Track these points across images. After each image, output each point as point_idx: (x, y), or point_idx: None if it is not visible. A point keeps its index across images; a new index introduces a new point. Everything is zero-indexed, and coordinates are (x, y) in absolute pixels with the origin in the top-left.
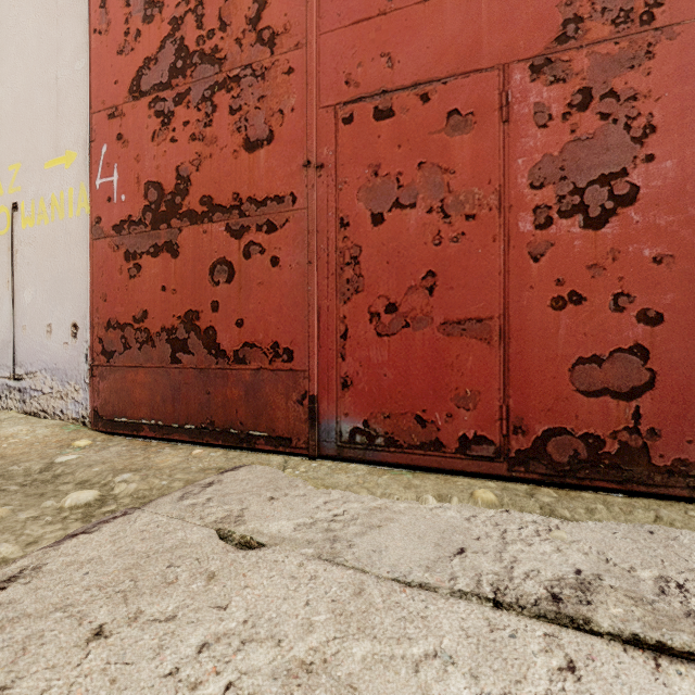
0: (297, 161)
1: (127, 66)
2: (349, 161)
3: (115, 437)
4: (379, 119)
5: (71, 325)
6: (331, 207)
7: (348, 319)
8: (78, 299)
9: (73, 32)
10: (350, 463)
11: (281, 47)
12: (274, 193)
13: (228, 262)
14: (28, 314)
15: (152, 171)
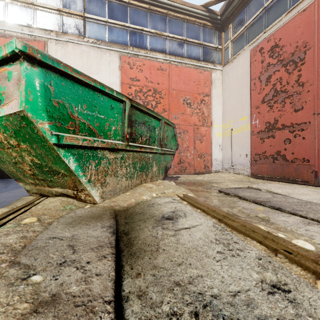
0: (310, 113)
1: (260, 96)
2: None
3: (257, 179)
4: None
5: (245, 154)
6: None
7: None
8: (247, 148)
9: (246, 90)
10: None
11: (305, 86)
12: (303, 122)
13: (289, 139)
14: (235, 152)
15: (267, 119)
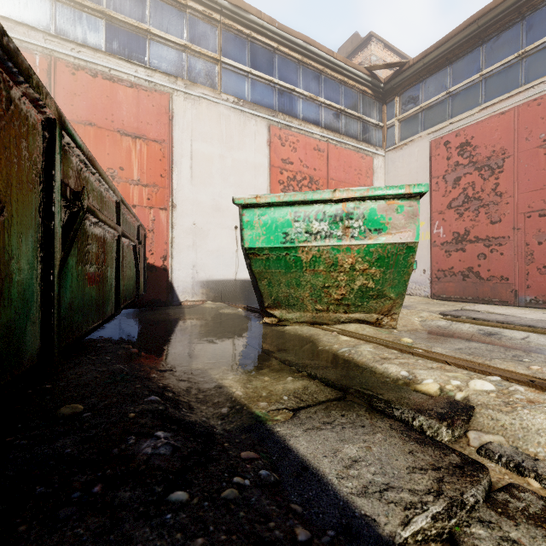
0: (509, 227)
1: (446, 200)
2: (529, 228)
3: (441, 301)
4: (540, 217)
5: (422, 270)
6: (522, 240)
7: (528, 270)
8: (425, 263)
9: None
10: (529, 308)
11: (504, 197)
12: (501, 236)
13: (484, 254)
14: None
15: (455, 229)
